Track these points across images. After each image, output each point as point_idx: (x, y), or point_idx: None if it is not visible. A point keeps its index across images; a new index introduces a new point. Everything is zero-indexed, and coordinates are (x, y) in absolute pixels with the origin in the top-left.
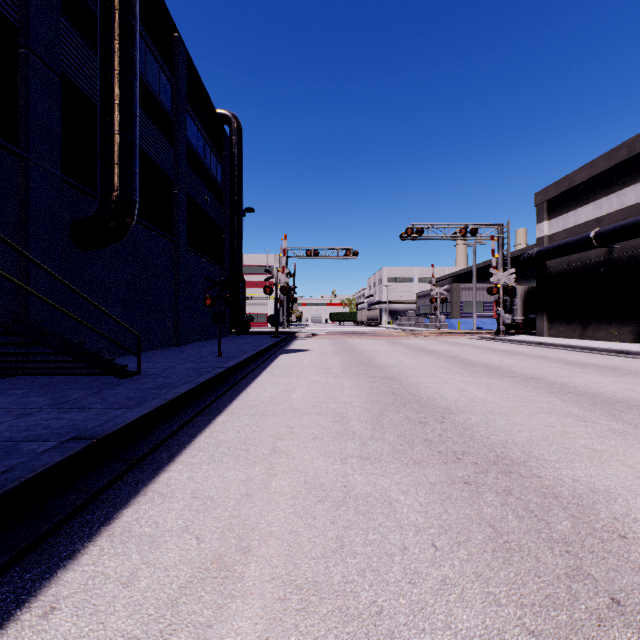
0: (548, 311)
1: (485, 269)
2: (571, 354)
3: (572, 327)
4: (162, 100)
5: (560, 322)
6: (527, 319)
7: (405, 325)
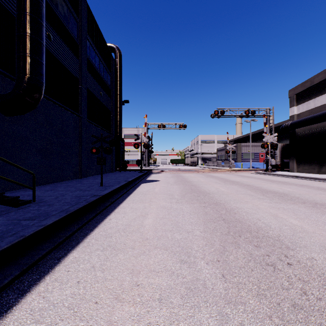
0: (296, 157)
1: (254, 135)
2: (321, 183)
3: (312, 167)
4: (70, 29)
5: (304, 164)
6: (283, 162)
7: (211, 165)
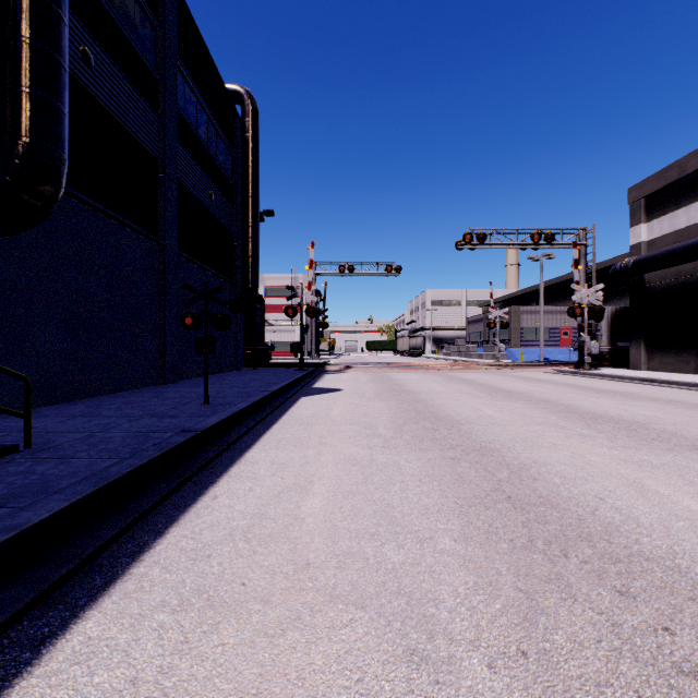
0: (647, 338)
1: (548, 289)
2: None
3: (683, 358)
4: (138, 44)
5: (665, 352)
6: (615, 348)
7: (454, 355)
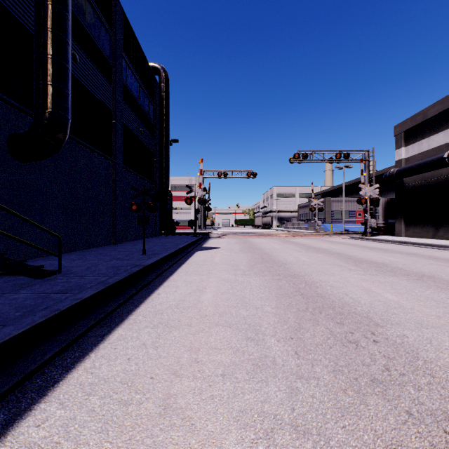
0: (405, 217)
1: (349, 187)
2: (435, 251)
3: (426, 229)
4: (101, 46)
5: (415, 225)
6: (387, 223)
7: (290, 228)
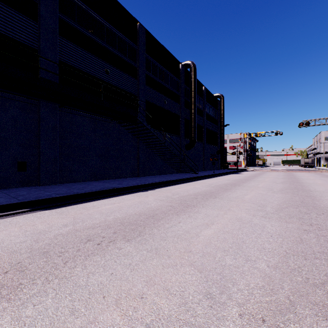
0: None
1: None
2: None
3: None
4: (200, 107)
5: None
6: None
7: None
